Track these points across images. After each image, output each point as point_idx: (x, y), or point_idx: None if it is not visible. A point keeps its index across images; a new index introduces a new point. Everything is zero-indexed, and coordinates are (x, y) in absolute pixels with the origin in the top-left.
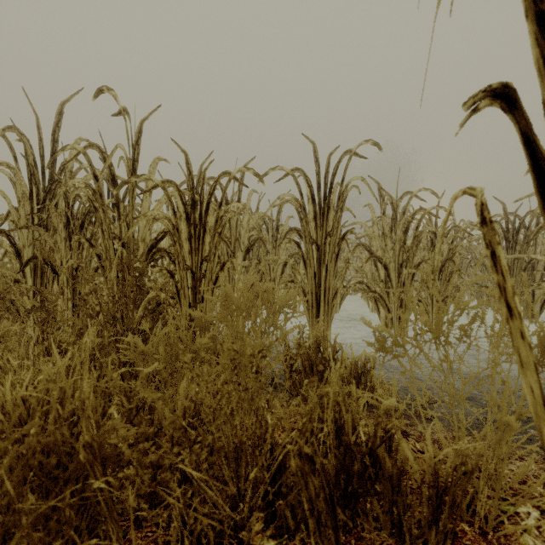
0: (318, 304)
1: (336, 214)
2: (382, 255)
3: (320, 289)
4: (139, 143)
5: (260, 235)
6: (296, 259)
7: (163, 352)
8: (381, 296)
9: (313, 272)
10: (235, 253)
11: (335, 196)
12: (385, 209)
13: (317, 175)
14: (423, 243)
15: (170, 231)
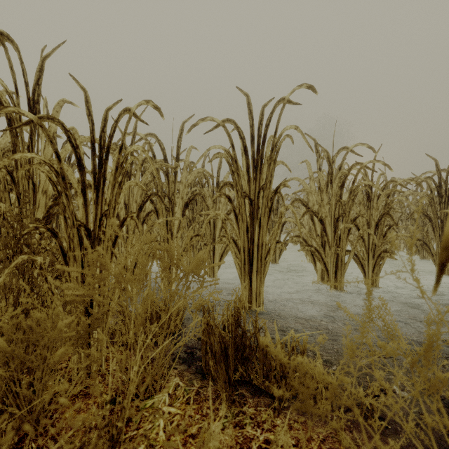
0: (251, 260)
1: (269, 166)
2: (319, 210)
3: (253, 245)
4: (40, 83)
5: (201, 191)
6: None
7: (4, 346)
8: (318, 250)
9: (246, 227)
10: (173, 207)
11: (269, 149)
12: (321, 165)
13: (250, 128)
14: (359, 198)
15: (52, 179)
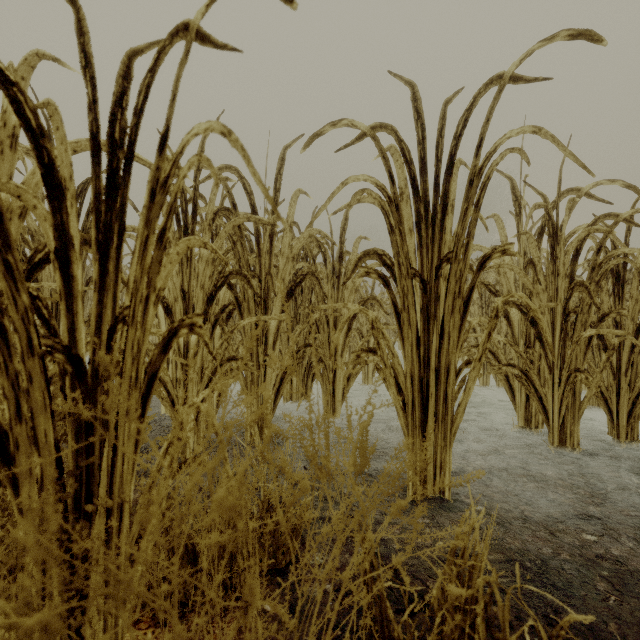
0: (425, 400)
1: (464, 216)
2: (519, 301)
3: (428, 370)
4: None
5: (312, 268)
6: (368, 306)
7: None
8: (526, 373)
9: (415, 335)
10: (268, 297)
11: (454, 185)
12: None
13: (419, 145)
14: None
15: None
